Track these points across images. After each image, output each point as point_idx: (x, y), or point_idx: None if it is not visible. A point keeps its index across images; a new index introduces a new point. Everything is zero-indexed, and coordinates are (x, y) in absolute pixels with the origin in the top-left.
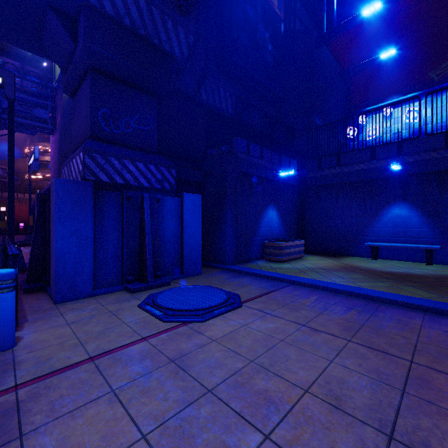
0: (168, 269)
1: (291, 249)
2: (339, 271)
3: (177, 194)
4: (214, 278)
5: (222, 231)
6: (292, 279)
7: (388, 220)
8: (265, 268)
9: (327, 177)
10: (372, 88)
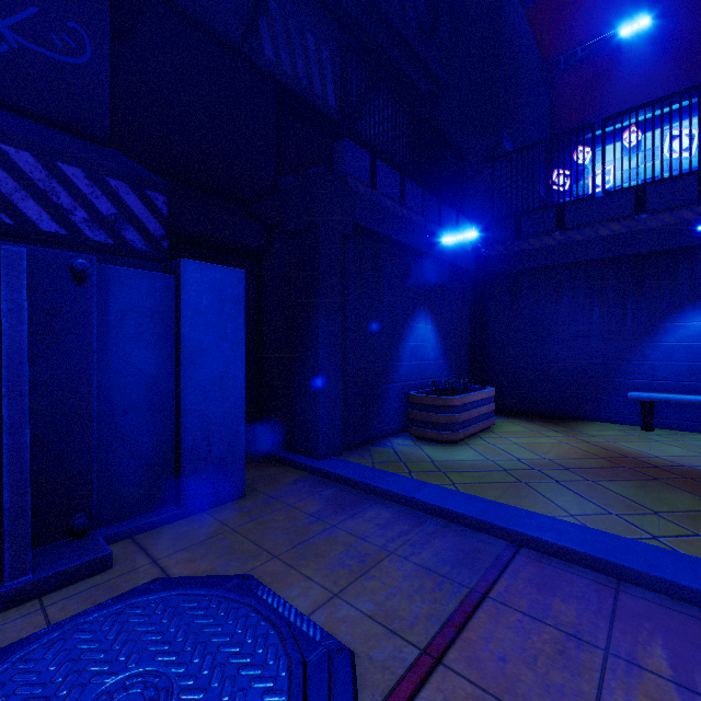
0: (126, 498)
1: (472, 411)
2: (615, 476)
3: (167, 266)
4: (277, 515)
5: (307, 371)
6: (518, 529)
7: (677, 343)
8: (419, 468)
9: (535, 254)
10: (599, 98)
